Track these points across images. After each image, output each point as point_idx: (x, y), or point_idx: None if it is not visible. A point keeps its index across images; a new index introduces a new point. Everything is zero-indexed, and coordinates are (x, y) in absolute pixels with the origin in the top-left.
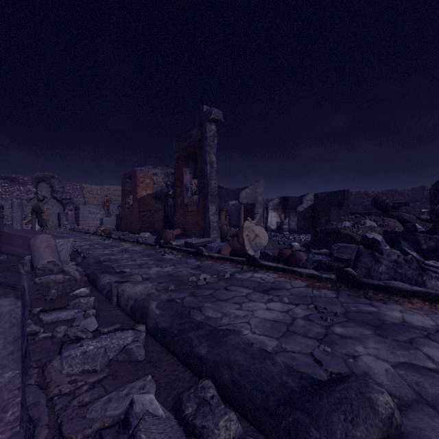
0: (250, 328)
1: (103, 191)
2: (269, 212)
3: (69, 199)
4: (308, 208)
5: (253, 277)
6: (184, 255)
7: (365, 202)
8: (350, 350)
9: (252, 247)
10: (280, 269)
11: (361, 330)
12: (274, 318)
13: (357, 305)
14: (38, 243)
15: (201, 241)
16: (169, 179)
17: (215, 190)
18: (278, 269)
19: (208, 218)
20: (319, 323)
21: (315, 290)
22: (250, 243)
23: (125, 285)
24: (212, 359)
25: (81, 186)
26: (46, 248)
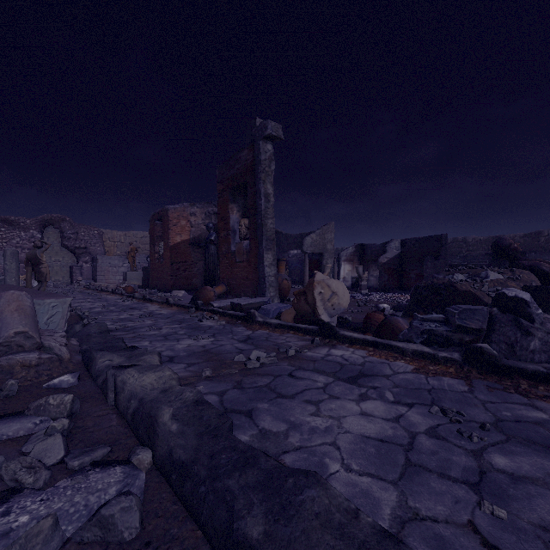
0: (339, 457)
1: (128, 237)
2: (341, 265)
3: (84, 249)
4: (393, 258)
5: (330, 355)
6: (230, 321)
7: (463, 252)
8: (545, 514)
9: (326, 311)
10: (371, 344)
11: (541, 461)
12: (377, 434)
13: (511, 407)
14: (3, 305)
15: (253, 301)
16: (211, 220)
17: (272, 232)
18: (367, 344)
19: (263, 270)
20: (460, 444)
21: (432, 378)
22: (323, 304)
23: (128, 372)
24: None
25: (99, 232)
26: (15, 312)
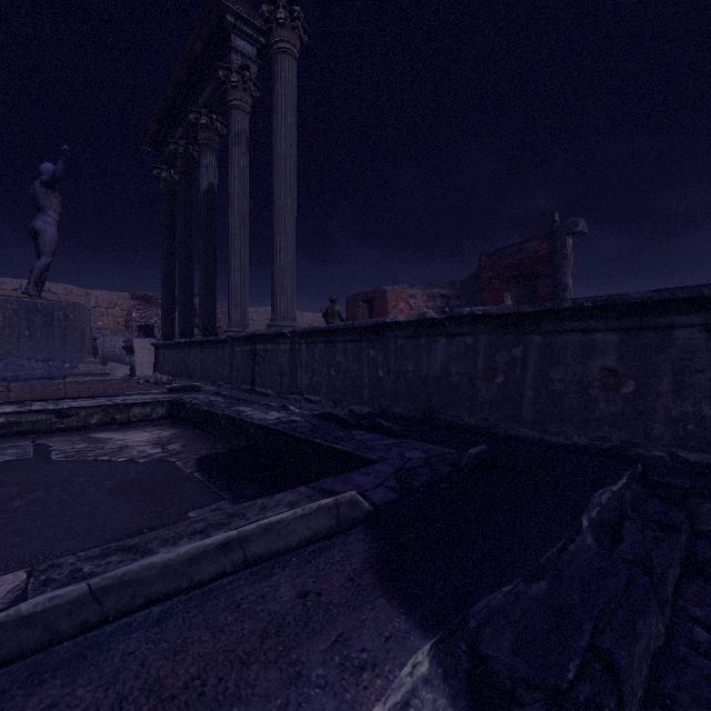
0: None
1: (259, 314)
2: None
3: (217, 328)
4: None
5: None
6: None
7: None
8: None
9: None
10: None
11: None
12: None
13: None
14: None
15: None
16: (436, 303)
17: None
18: None
19: None
20: None
21: None
22: None
23: None
24: None
25: None
26: None
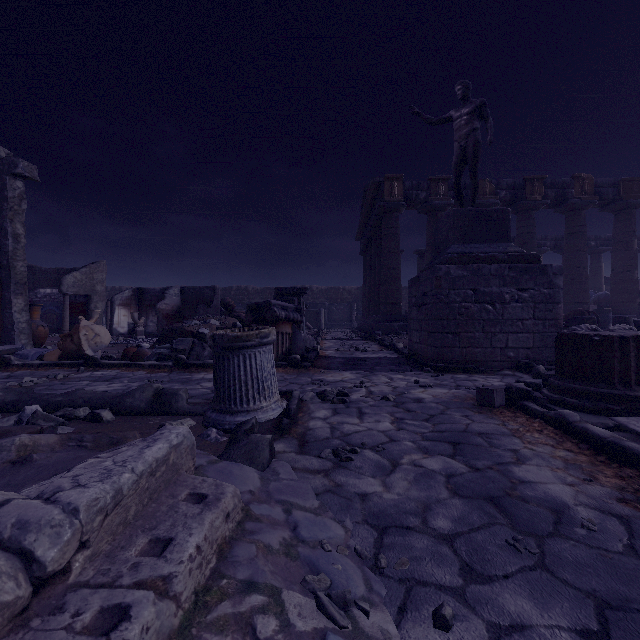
0: None
1: None
2: (116, 309)
3: None
4: (172, 305)
5: (93, 375)
6: None
7: (245, 300)
8: None
9: (91, 348)
10: (124, 365)
11: (174, 384)
12: (114, 389)
13: (181, 376)
14: None
15: (2, 348)
16: None
17: (24, 276)
18: (122, 366)
19: (11, 316)
20: None
21: (154, 374)
22: (88, 343)
23: None
24: (69, 399)
25: None
26: None
